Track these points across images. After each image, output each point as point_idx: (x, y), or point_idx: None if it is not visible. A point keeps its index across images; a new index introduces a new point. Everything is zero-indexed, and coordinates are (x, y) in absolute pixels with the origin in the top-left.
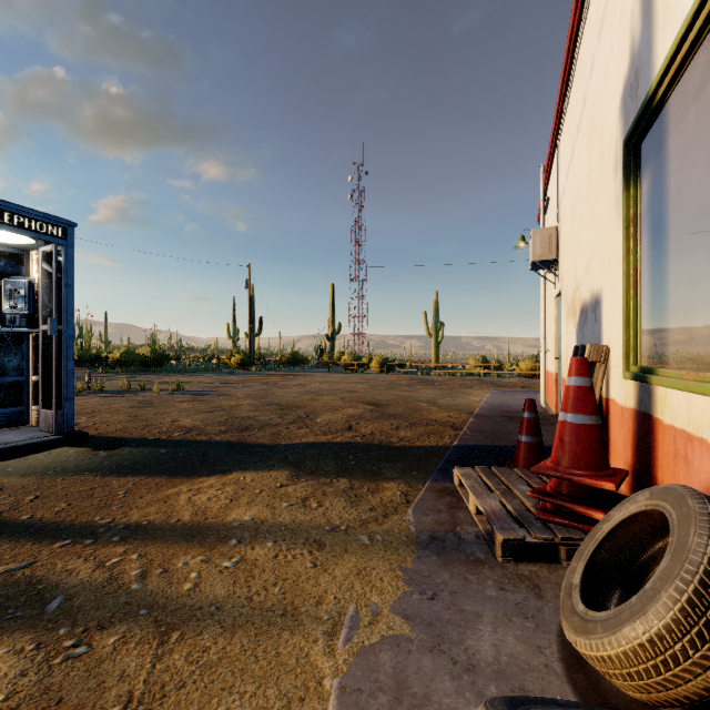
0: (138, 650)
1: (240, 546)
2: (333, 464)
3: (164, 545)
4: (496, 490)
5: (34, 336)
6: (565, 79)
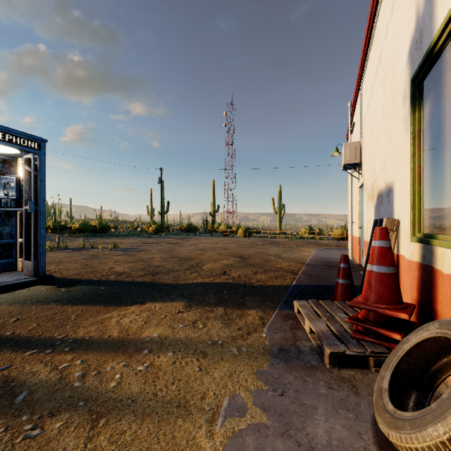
0: (75, 433)
1: (150, 355)
2: (213, 297)
3: (99, 354)
4: (323, 317)
5: (20, 213)
6: (366, 43)
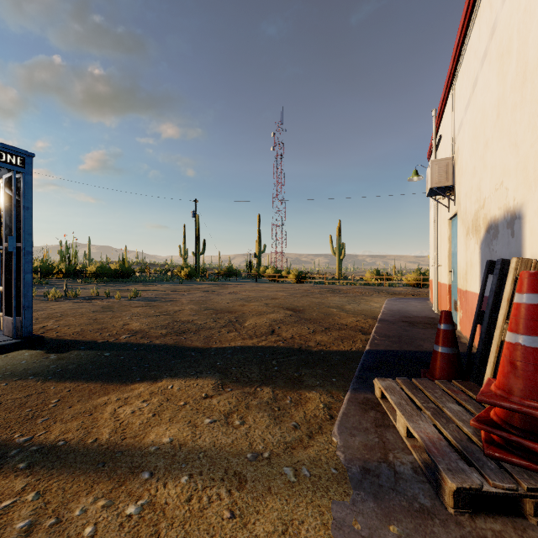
0: None
1: (151, 481)
2: (257, 370)
3: (70, 477)
4: (426, 410)
5: (2, 253)
6: (465, 21)
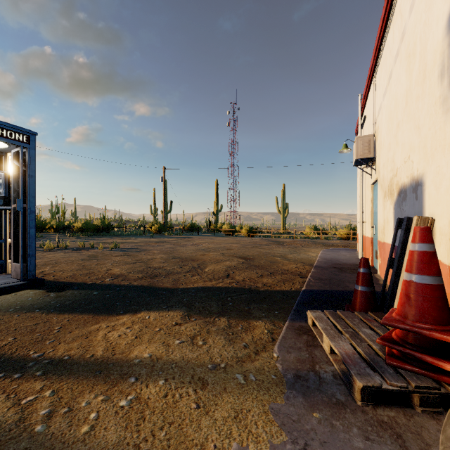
0: None
1: (137, 383)
2: (215, 305)
3: (75, 381)
4: (345, 333)
5: (10, 212)
6: (383, 26)
